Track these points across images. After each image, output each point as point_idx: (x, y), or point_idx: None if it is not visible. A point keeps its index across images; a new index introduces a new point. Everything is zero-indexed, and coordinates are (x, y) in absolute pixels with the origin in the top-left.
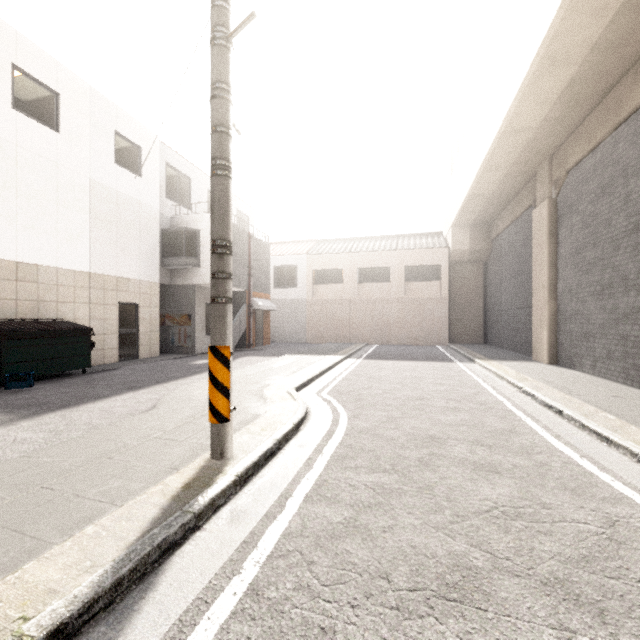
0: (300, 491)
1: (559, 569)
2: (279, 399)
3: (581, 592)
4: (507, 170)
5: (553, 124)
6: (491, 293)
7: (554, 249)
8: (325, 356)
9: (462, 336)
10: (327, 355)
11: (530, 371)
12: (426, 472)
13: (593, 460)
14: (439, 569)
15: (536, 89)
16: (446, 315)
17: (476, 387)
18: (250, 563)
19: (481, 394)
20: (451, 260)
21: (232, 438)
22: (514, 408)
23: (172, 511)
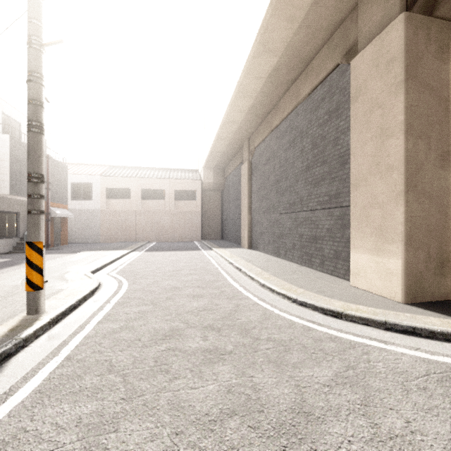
0: (95, 320)
1: (211, 322)
2: (78, 279)
3: (216, 327)
4: (229, 141)
5: (247, 123)
6: (225, 209)
7: (250, 188)
8: (115, 251)
9: (209, 235)
10: (117, 250)
11: (237, 253)
12: (168, 302)
13: (244, 287)
14: (164, 332)
15: (237, 104)
16: (200, 222)
17: (208, 262)
18: (64, 351)
19: (209, 266)
20: (203, 188)
21: (44, 300)
22: (222, 270)
23: (4, 341)
